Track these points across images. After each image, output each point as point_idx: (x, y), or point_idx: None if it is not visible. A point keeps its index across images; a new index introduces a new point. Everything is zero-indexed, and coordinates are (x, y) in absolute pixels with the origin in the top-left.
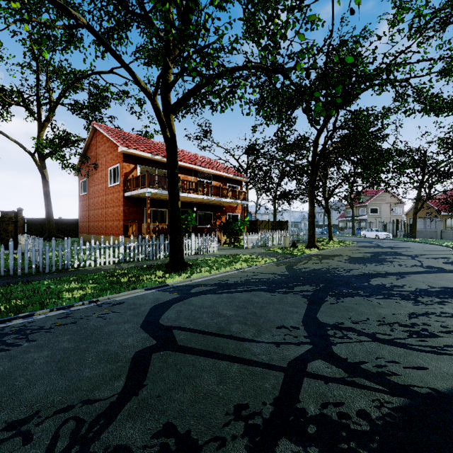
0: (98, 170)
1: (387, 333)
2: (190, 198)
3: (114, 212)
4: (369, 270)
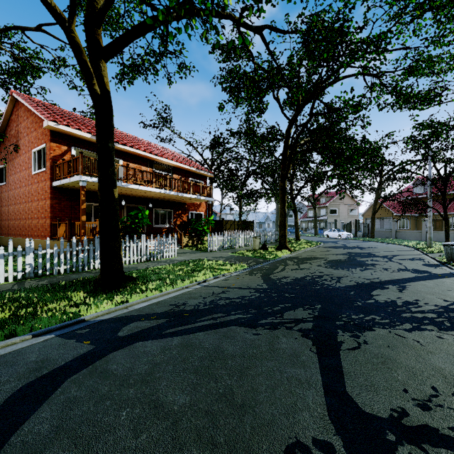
0: (19, 153)
1: None
2: (142, 191)
3: (39, 207)
4: (359, 277)
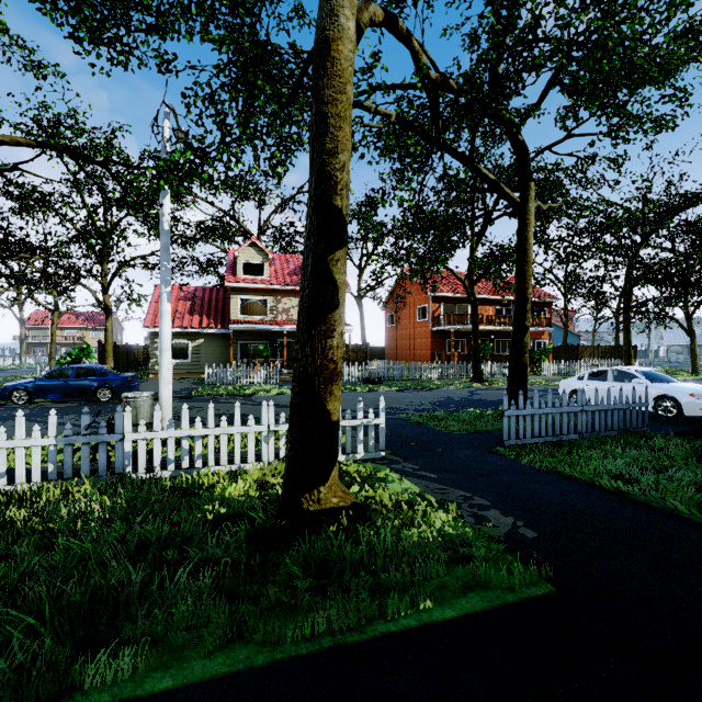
0: (406, 307)
1: None
2: (487, 329)
3: (422, 343)
4: None
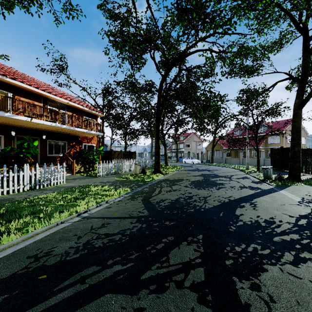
0: None
1: None
2: (32, 123)
3: None
4: (218, 196)
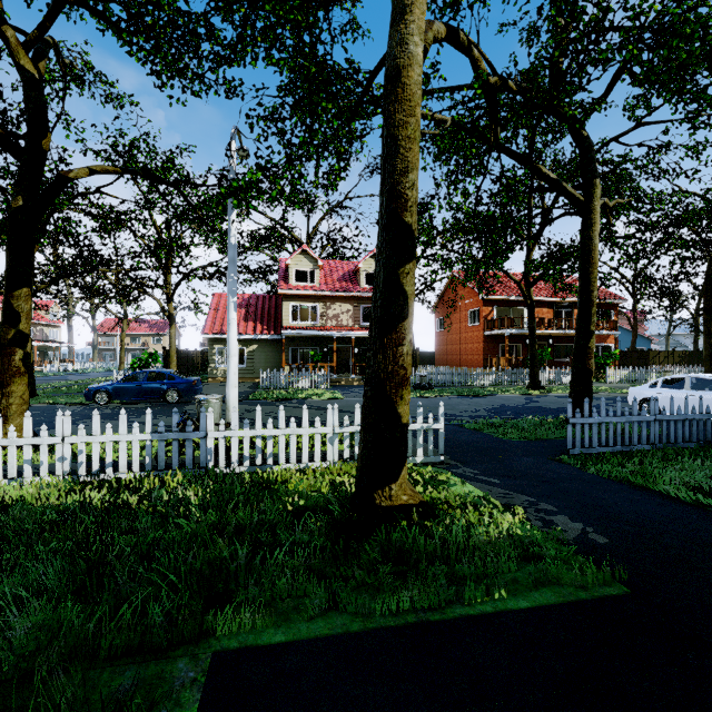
0: (456, 311)
1: None
2: (544, 333)
3: (474, 348)
4: None
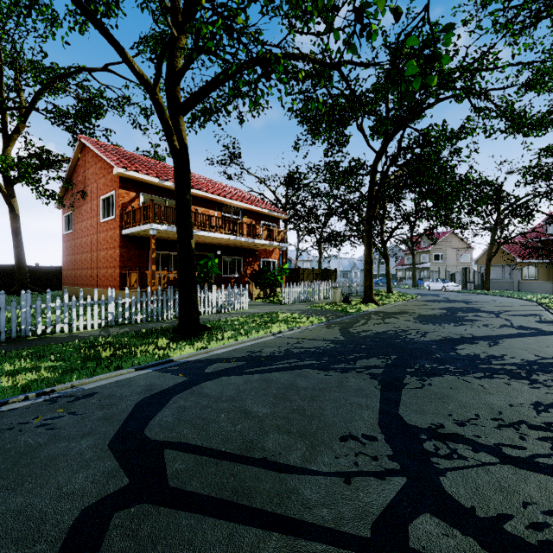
0: (86, 200)
1: (518, 445)
2: (211, 238)
3: (108, 256)
4: (449, 332)
